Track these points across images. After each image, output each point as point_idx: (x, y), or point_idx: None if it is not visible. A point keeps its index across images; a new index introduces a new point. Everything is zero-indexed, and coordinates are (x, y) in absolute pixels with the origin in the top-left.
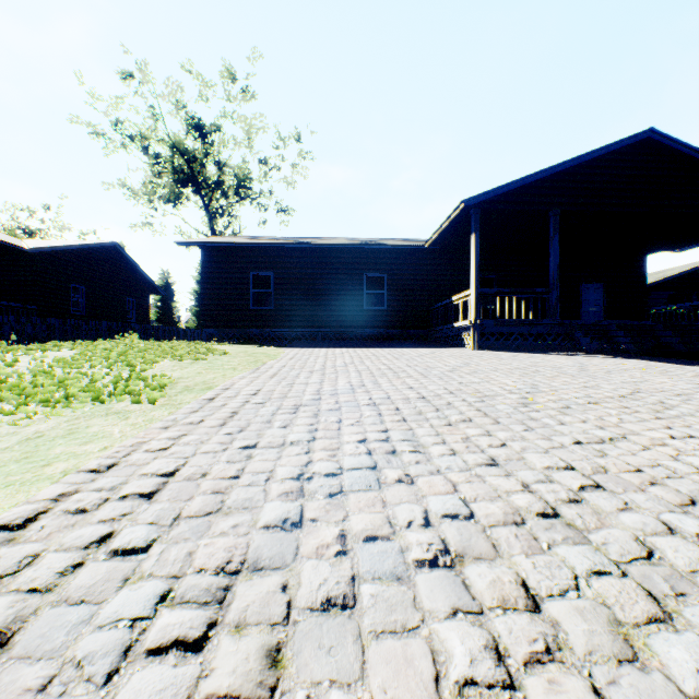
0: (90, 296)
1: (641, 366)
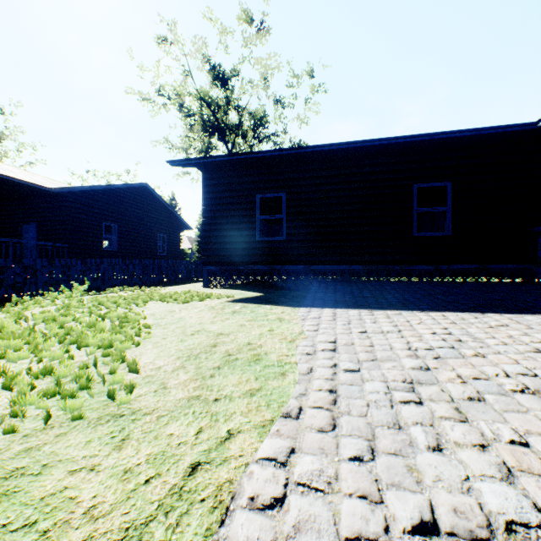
0: (122, 233)
1: None
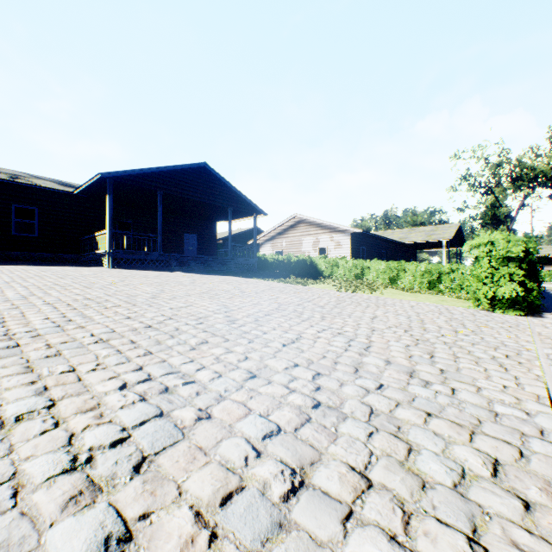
0: None
1: (187, 275)
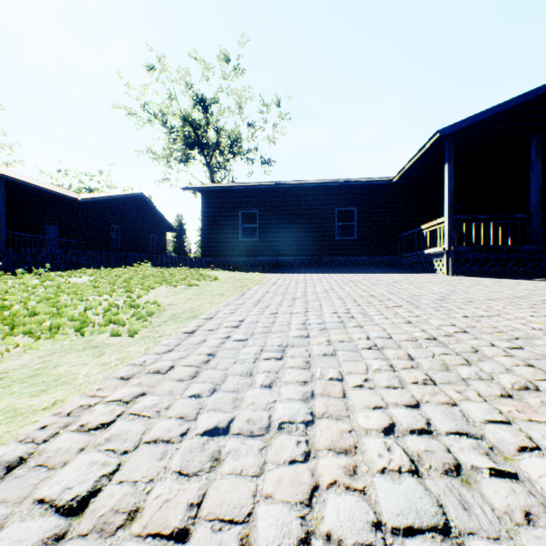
0: (124, 234)
1: None
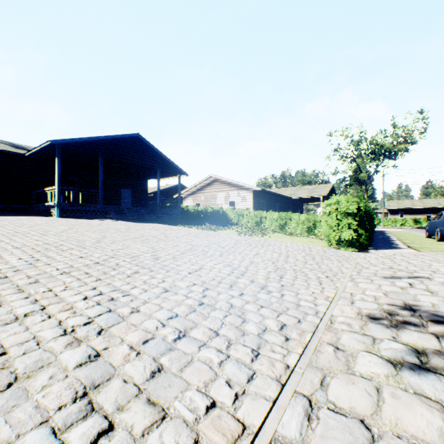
0: None
1: (124, 223)
